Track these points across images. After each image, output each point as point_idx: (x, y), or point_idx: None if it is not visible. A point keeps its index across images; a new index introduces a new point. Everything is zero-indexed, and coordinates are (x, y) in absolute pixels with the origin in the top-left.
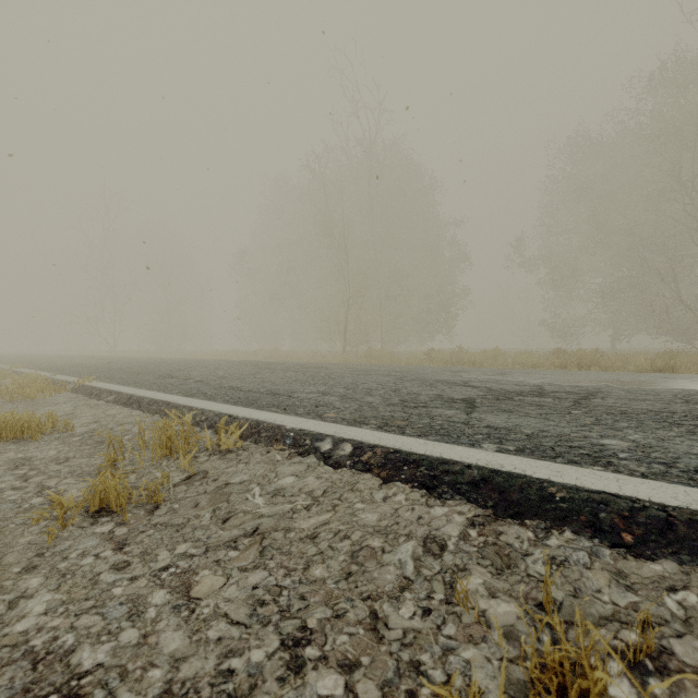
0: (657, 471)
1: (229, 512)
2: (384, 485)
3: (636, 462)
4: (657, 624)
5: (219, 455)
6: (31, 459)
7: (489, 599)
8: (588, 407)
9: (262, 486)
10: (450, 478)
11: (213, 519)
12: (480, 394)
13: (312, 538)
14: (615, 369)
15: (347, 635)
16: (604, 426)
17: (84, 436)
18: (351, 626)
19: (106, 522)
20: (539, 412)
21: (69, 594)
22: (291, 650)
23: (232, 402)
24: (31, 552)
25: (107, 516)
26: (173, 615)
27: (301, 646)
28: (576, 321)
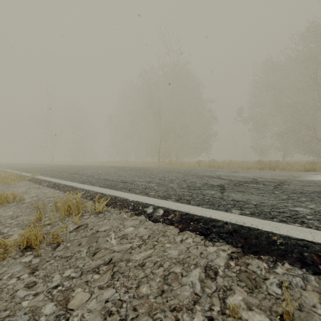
0: None
1: (97, 248)
2: (180, 233)
3: (317, 221)
4: None
5: (95, 214)
6: None
7: (247, 311)
8: (282, 189)
9: (115, 233)
10: (216, 229)
11: (87, 253)
12: (226, 182)
13: (141, 266)
14: (286, 169)
15: None
16: (294, 200)
17: (28, 204)
18: None
19: (28, 255)
20: (258, 192)
21: None
22: None
23: (104, 186)
24: None
25: (30, 251)
26: None
27: None
28: (266, 147)
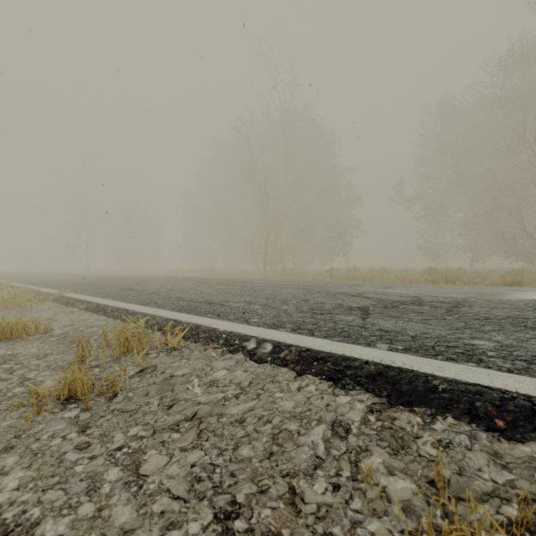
0: (520, 367)
1: (173, 399)
2: (298, 378)
3: (502, 360)
4: (531, 500)
5: (166, 352)
6: (16, 355)
7: (388, 476)
8: (458, 314)
9: (200, 378)
10: (352, 372)
11: (160, 406)
12: (372, 303)
13: (240, 422)
14: (475, 283)
15: (270, 509)
16: (473, 330)
17: (60, 337)
18: (273, 501)
19: (73, 409)
20: (420, 318)
21: (38, 472)
22: (223, 523)
23: (177, 310)
24: (10, 434)
25: (74, 403)
26: (124, 490)
27: (231, 519)
28: (443, 246)
